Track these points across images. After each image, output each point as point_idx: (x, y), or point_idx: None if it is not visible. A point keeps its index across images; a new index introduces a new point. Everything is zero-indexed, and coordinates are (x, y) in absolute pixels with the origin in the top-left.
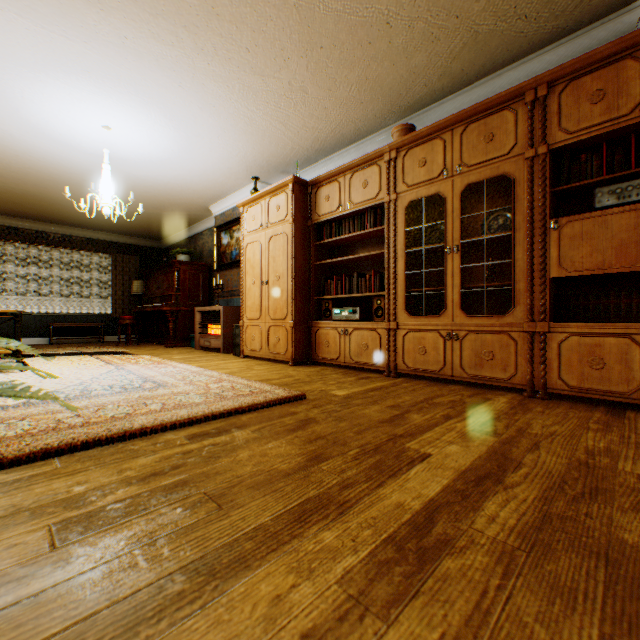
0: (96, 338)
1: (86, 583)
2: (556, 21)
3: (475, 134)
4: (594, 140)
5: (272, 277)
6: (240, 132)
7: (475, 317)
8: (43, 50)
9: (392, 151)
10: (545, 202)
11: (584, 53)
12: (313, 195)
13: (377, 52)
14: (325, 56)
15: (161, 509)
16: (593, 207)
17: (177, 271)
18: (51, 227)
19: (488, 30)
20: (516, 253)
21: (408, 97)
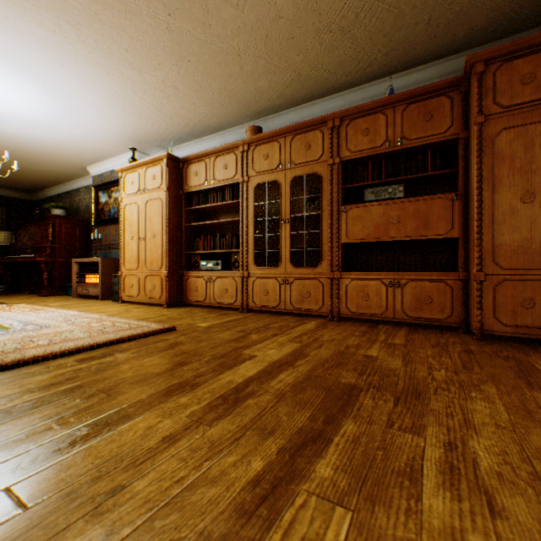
0: None
1: (16, 440)
2: (347, 77)
3: (299, 143)
4: (365, 159)
5: (149, 234)
6: (119, 110)
7: (299, 268)
8: None
9: (245, 145)
10: (339, 194)
11: (364, 100)
12: (185, 170)
13: (233, 72)
14: (193, 67)
15: (64, 401)
16: (364, 200)
17: (52, 224)
18: None
19: (307, 74)
20: (323, 226)
21: (257, 106)
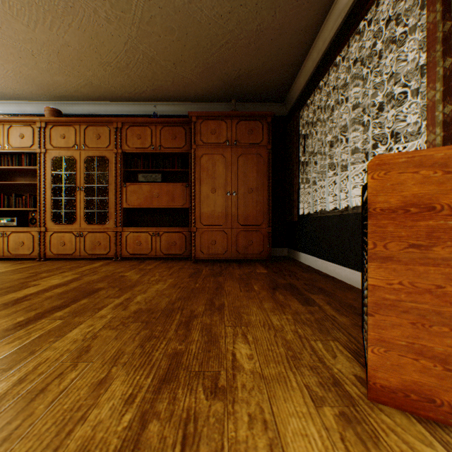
0: None
1: None
2: (130, 95)
3: (93, 132)
4: (140, 153)
5: None
6: None
7: (93, 224)
8: None
9: (43, 122)
10: (122, 174)
11: (144, 112)
12: None
13: (28, 64)
14: None
15: None
16: (138, 181)
17: None
18: None
19: (98, 84)
20: (111, 195)
21: (56, 92)
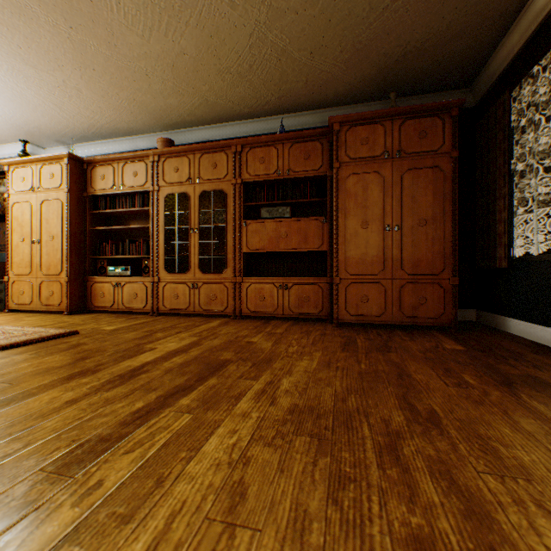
0: None
1: None
2: (250, 110)
3: (208, 161)
4: (262, 182)
5: (46, 237)
6: (7, 99)
7: (208, 274)
8: None
9: (156, 156)
10: (241, 210)
11: (265, 131)
12: (90, 171)
13: (142, 87)
14: (98, 76)
15: None
16: (261, 217)
17: None
18: None
19: (214, 101)
20: (228, 237)
21: (169, 119)
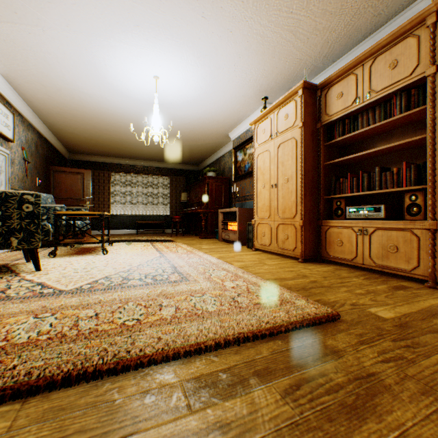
0: (160, 230)
1: None
2: None
3: None
4: None
5: (280, 180)
6: (252, 54)
7: None
8: (107, 15)
9: None
10: None
11: None
12: (322, 97)
13: None
14: None
15: None
16: None
17: (207, 184)
18: (137, 162)
19: None
20: None
21: None
